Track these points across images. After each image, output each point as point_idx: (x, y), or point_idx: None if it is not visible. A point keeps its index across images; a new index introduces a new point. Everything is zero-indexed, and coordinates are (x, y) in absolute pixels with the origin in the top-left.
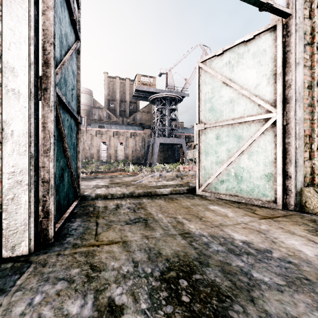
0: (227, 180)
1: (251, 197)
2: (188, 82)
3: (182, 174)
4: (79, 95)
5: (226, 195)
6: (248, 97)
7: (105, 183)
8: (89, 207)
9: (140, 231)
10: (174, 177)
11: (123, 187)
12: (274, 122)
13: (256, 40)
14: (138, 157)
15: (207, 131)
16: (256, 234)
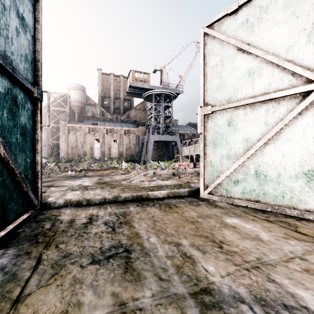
0: (243, 180)
1: (280, 204)
2: (182, 79)
3: (179, 172)
4: (37, 60)
5: (243, 200)
6: (275, 64)
7: (91, 182)
8: (46, 222)
9: (113, 285)
10: (170, 175)
11: (107, 188)
12: None
13: None
14: (132, 154)
15: (215, 116)
16: None
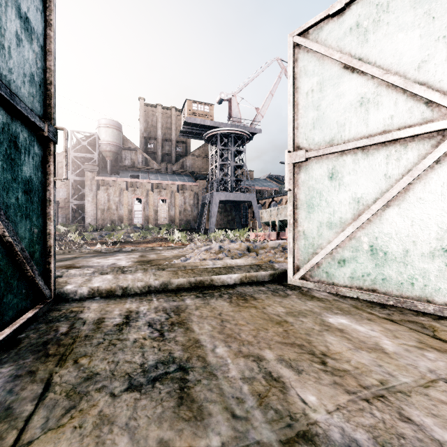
0: (353, 259)
1: (407, 295)
2: (260, 112)
3: (256, 246)
4: (49, 82)
5: (352, 289)
6: (400, 89)
7: (129, 261)
8: (61, 322)
9: (161, 427)
10: (244, 250)
11: (152, 270)
12: None
13: None
14: (189, 220)
15: (310, 164)
16: None
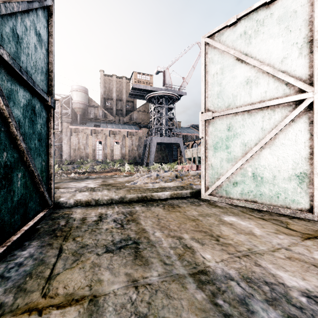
0: (242, 182)
1: (275, 204)
2: (185, 80)
3: (181, 174)
4: (51, 71)
5: (241, 201)
6: (271, 74)
7: (95, 184)
8: (60, 219)
9: (126, 268)
10: (173, 177)
11: (113, 189)
12: (309, 106)
13: (282, 0)
14: (135, 156)
15: (215, 121)
16: (317, 273)
